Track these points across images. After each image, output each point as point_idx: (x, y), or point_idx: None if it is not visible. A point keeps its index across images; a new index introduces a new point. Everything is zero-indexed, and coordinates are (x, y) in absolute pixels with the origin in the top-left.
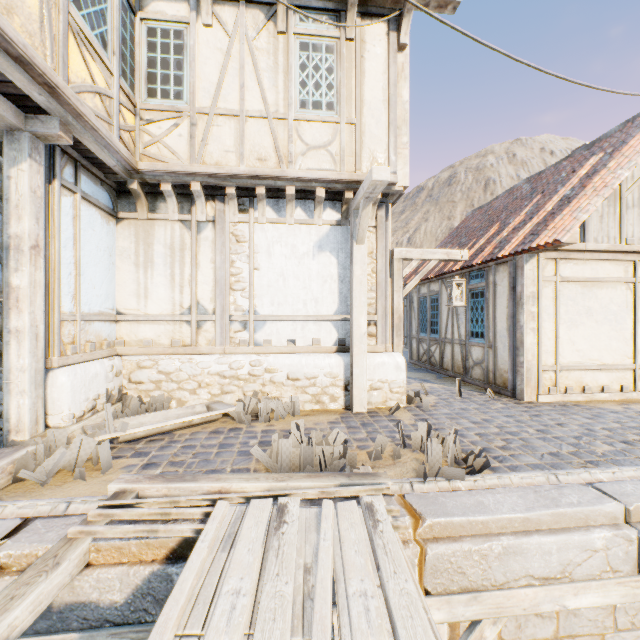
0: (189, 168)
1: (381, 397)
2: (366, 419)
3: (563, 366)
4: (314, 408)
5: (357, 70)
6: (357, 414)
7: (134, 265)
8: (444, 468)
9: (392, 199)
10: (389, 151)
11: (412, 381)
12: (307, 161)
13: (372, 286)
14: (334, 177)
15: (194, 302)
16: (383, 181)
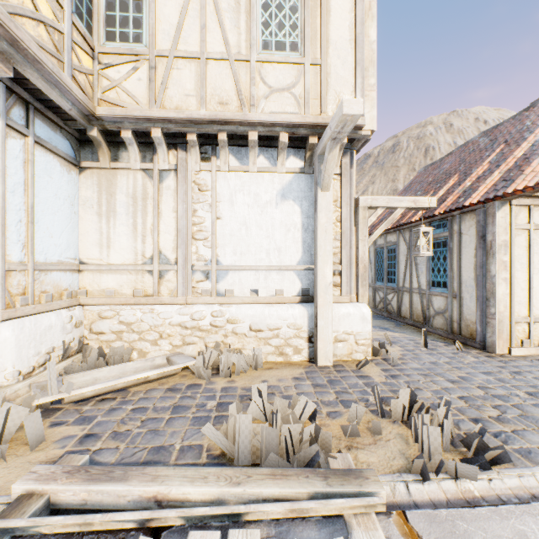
0: (148, 113)
1: (346, 349)
2: (332, 375)
3: (537, 318)
4: (277, 360)
5: (322, 8)
6: (322, 368)
7: (97, 215)
8: (448, 462)
9: (357, 146)
10: (356, 92)
11: (372, 329)
12: (270, 104)
13: (336, 235)
14: (298, 120)
15: (156, 252)
16: (354, 115)
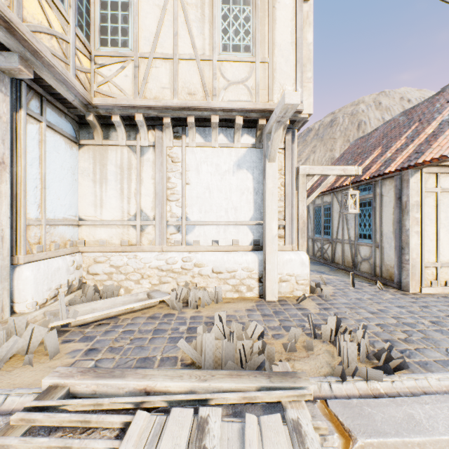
0: (133, 102)
1: (289, 288)
2: (277, 307)
3: (443, 263)
4: (234, 296)
5: (269, 18)
6: (269, 302)
7: (92, 181)
8: (361, 368)
9: (297, 126)
10: (296, 84)
11: (311, 273)
12: (228, 94)
13: (281, 197)
14: (250, 107)
15: (138, 210)
16: (294, 104)
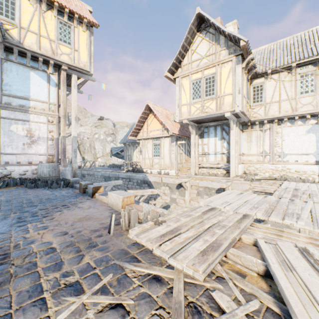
0: (264, 118)
1: None
2: None
3: None
4: None
5: None
6: None
7: (246, 142)
8: None
9: None
10: None
11: None
12: (302, 109)
13: None
14: (313, 112)
15: (263, 150)
16: None
